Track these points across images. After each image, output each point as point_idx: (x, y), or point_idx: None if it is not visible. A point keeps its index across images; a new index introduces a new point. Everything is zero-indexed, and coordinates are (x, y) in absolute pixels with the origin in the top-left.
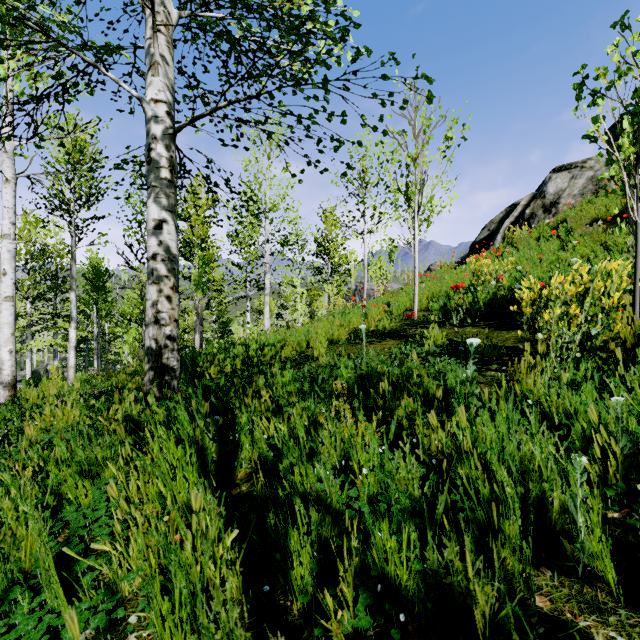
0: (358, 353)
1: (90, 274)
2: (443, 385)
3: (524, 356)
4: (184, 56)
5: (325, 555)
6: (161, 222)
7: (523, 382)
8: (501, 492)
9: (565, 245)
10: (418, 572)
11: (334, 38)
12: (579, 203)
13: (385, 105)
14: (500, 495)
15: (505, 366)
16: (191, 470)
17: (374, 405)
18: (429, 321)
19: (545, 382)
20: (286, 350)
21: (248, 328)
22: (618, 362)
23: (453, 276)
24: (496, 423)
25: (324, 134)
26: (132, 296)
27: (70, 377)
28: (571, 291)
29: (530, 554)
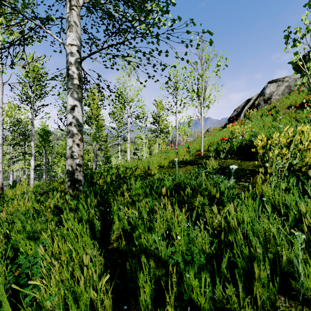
0: (174, 172)
1: (41, 133)
2: (217, 189)
3: (258, 174)
4: (86, 23)
5: (158, 285)
6: (74, 106)
7: (260, 188)
8: (255, 252)
9: (275, 119)
10: (209, 296)
11: (162, 10)
12: (281, 98)
13: (188, 47)
14: (254, 253)
15: (248, 179)
16: (86, 236)
17: (182, 200)
18: (209, 156)
19: (272, 189)
20: (137, 171)
21: (119, 160)
22: (307, 177)
23: (220, 134)
24: (247, 210)
25: (157, 62)
26: (62, 144)
27: (31, 184)
28: (283, 141)
29: (275, 292)
